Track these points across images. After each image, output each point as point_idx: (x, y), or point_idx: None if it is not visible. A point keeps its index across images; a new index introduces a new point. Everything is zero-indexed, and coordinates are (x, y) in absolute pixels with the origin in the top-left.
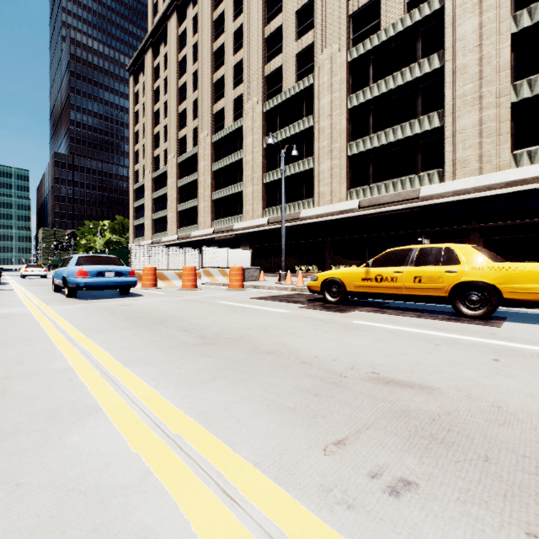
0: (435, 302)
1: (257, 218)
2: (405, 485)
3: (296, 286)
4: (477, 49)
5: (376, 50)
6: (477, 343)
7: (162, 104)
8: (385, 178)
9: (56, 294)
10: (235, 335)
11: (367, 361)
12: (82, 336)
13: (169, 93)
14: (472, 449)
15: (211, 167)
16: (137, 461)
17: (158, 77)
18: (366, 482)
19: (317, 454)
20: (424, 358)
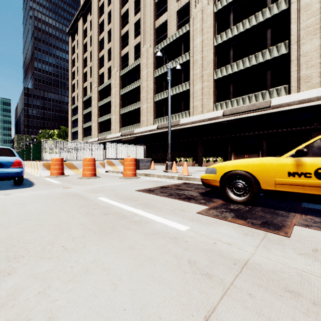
0: None
1: (150, 125)
2: None
3: (182, 175)
4: None
5: (235, 2)
6: None
7: (89, 52)
8: (242, 94)
9: None
10: None
11: None
12: None
13: (93, 45)
14: None
15: (120, 92)
16: None
17: (86, 35)
18: None
19: None
20: None
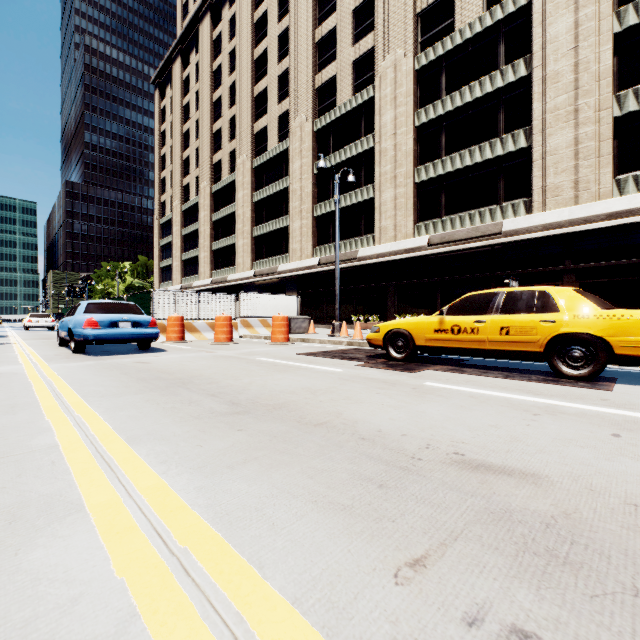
0: (527, 359)
1: (306, 258)
2: (521, 639)
3: (353, 340)
4: (573, 52)
5: (450, 55)
6: (586, 412)
7: (194, 122)
8: (460, 210)
9: (62, 349)
10: (275, 401)
11: (447, 437)
12: (80, 402)
13: (202, 110)
14: (611, 574)
15: (252, 197)
16: (120, 594)
17: (189, 90)
18: (461, 635)
19: (386, 582)
20: (522, 432)
